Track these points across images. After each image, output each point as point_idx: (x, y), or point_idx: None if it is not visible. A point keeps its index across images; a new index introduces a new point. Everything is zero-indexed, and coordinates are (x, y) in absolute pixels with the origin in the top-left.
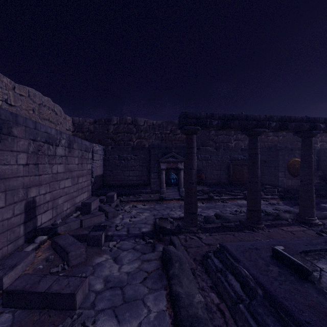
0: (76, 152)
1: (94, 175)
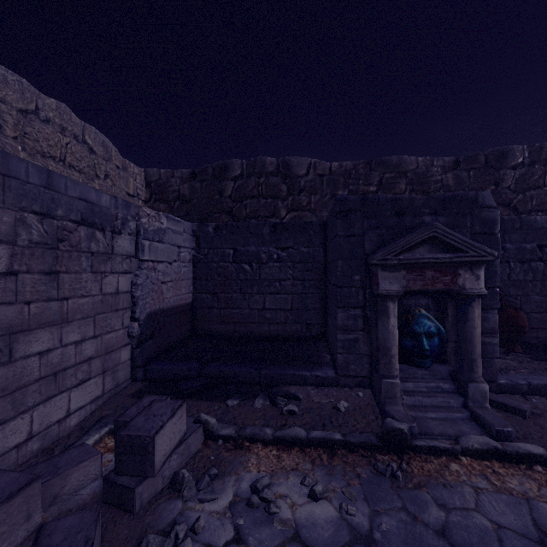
0: None
1: (144, 311)
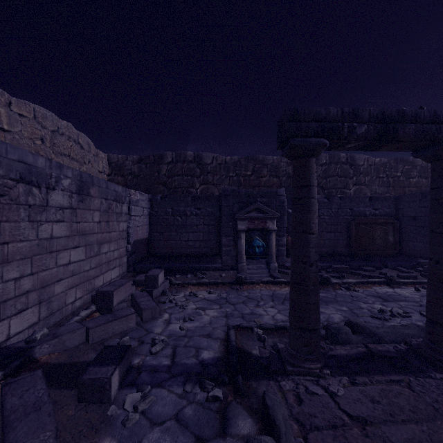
0: (96, 201)
1: (132, 240)
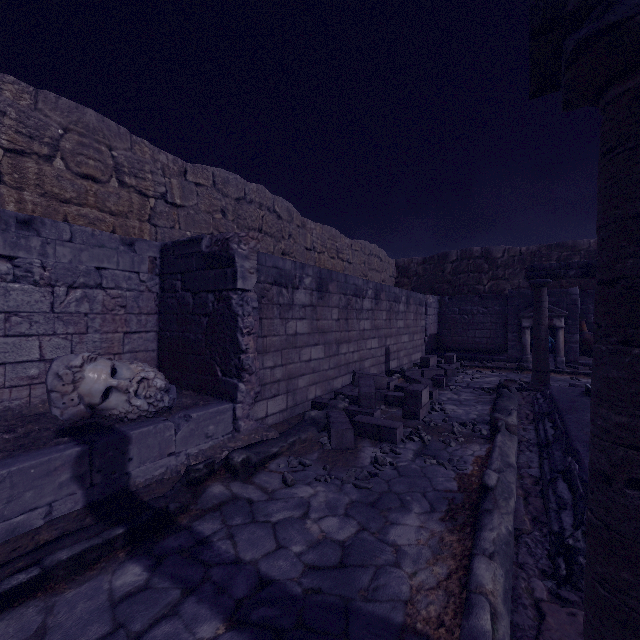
0: (412, 307)
1: (428, 333)
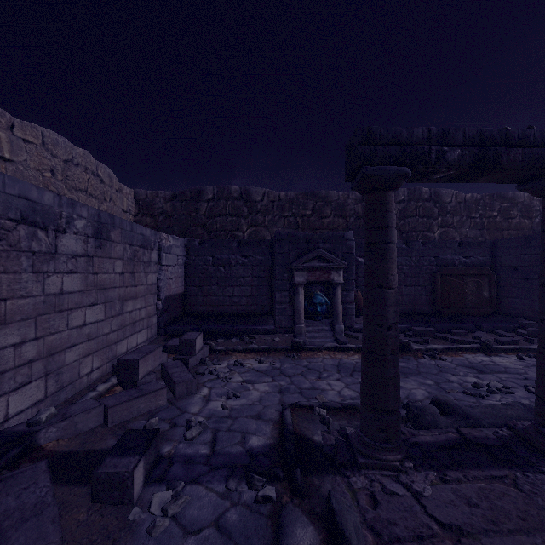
0: (117, 247)
1: (164, 295)
